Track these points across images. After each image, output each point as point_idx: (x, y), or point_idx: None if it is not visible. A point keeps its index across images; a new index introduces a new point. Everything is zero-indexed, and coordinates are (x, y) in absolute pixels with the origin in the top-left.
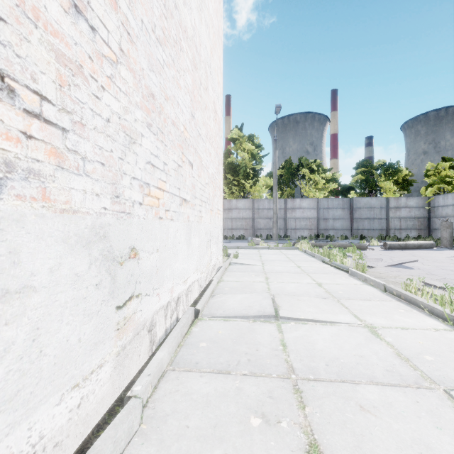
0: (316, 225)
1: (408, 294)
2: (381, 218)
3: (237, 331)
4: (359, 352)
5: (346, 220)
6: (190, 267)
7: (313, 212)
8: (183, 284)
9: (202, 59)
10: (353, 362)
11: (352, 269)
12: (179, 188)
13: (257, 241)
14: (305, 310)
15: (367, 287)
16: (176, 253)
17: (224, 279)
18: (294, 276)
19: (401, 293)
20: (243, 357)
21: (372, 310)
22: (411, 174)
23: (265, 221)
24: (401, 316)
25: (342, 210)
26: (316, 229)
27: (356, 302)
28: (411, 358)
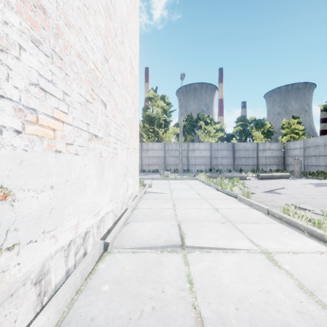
0: (210, 162)
1: (289, 218)
2: (253, 157)
3: (144, 266)
4: (264, 287)
5: (230, 159)
6: (103, 199)
7: (207, 152)
8: (93, 218)
9: (117, 14)
10: (262, 301)
11: (240, 195)
12: (88, 123)
13: (167, 174)
14: (208, 237)
15: (254, 211)
16: (83, 188)
17: (138, 206)
18: (196, 202)
19: (282, 216)
20: (147, 305)
21: (263, 233)
22: (272, 127)
23: (173, 159)
24: (288, 238)
25: (227, 151)
26: (209, 165)
27: (248, 226)
28: (314, 291)
